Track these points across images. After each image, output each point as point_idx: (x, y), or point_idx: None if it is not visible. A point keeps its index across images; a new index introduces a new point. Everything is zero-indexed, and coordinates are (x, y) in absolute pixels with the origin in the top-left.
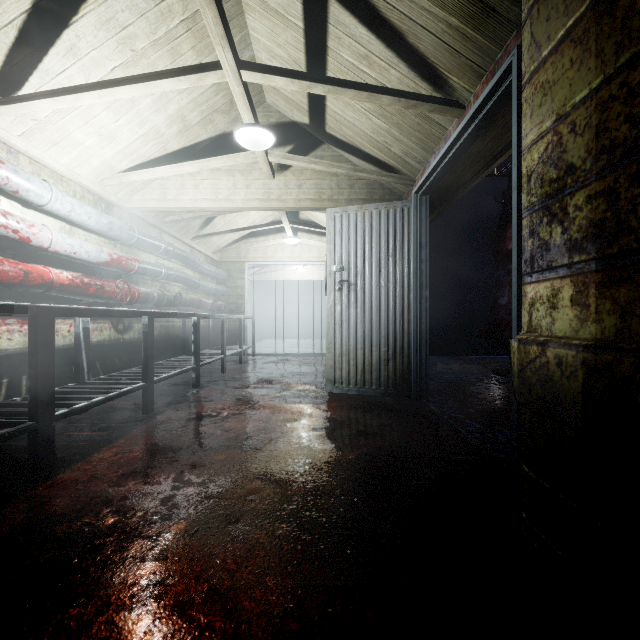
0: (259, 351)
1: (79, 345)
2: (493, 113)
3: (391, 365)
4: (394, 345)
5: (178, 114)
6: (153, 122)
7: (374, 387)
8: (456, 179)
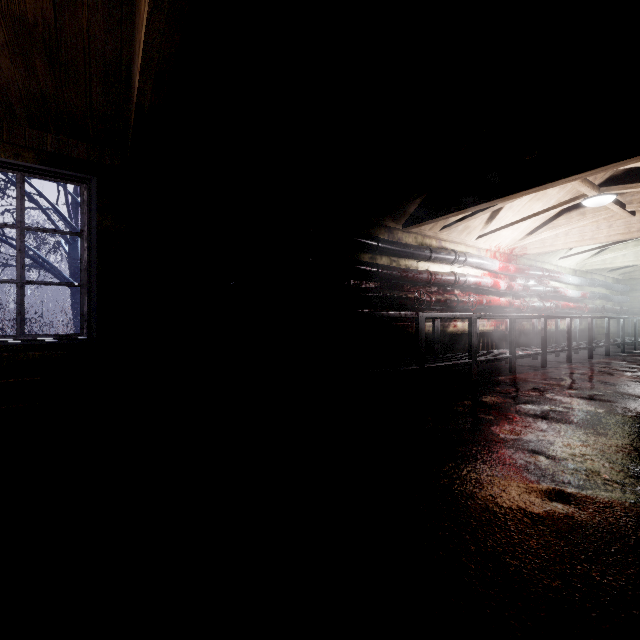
0: None
1: (576, 329)
2: None
3: None
4: None
5: None
6: None
7: None
8: None
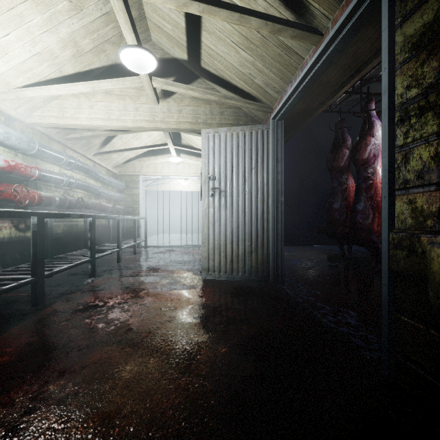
0: (151, 243)
1: None
2: (351, 35)
3: (254, 256)
4: (256, 240)
5: (70, 38)
6: (45, 42)
7: (240, 274)
8: (306, 107)
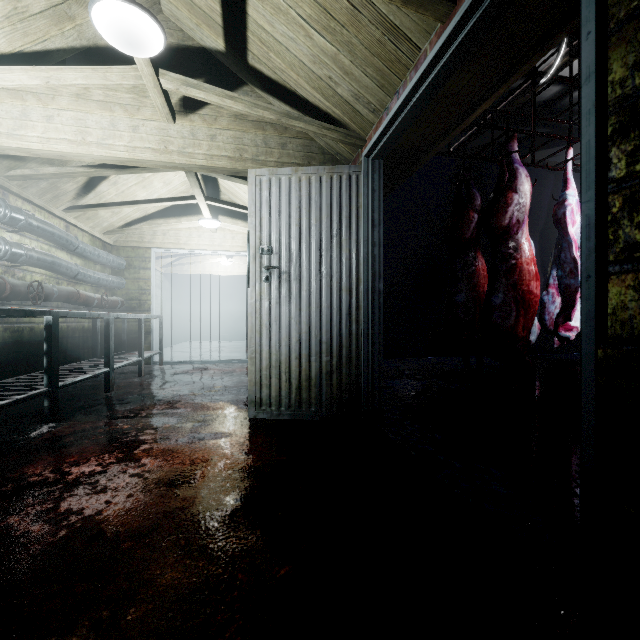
0: (171, 357)
1: None
2: None
3: (335, 379)
4: (339, 353)
5: None
6: None
7: (313, 409)
8: (418, 140)
